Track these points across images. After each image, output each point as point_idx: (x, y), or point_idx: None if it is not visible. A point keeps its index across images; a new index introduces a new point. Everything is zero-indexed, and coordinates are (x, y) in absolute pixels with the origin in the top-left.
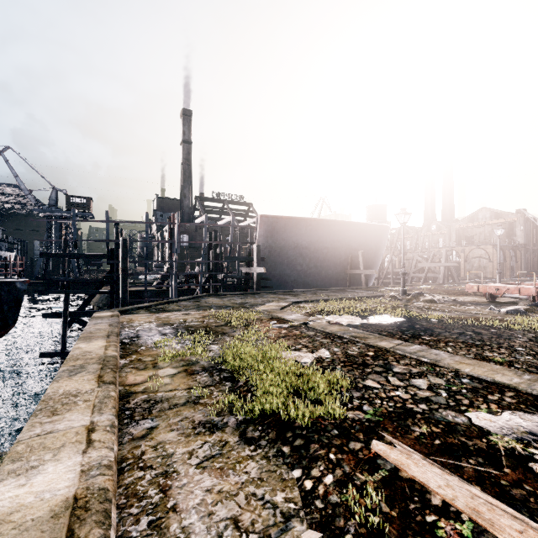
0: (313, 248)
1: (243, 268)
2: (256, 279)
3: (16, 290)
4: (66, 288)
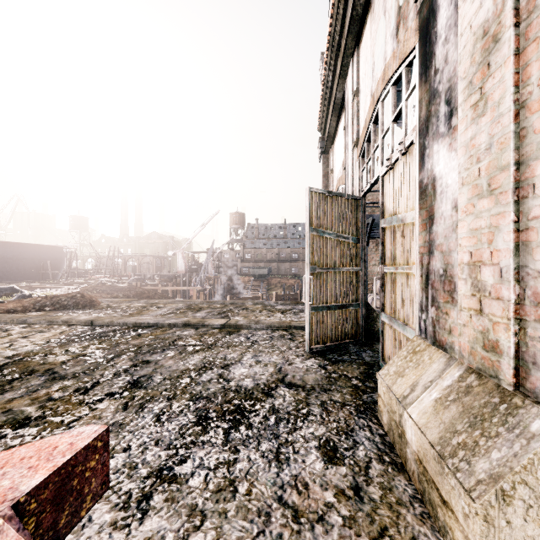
0: (15, 258)
1: None
2: None
3: None
4: None
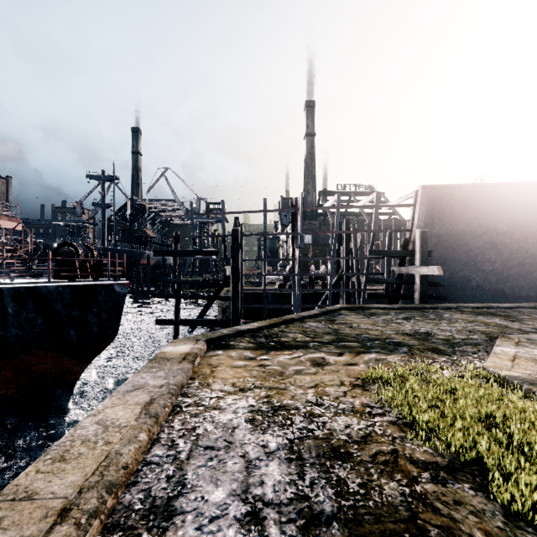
0: (517, 233)
1: (393, 267)
2: (420, 285)
3: (115, 294)
4: (177, 291)
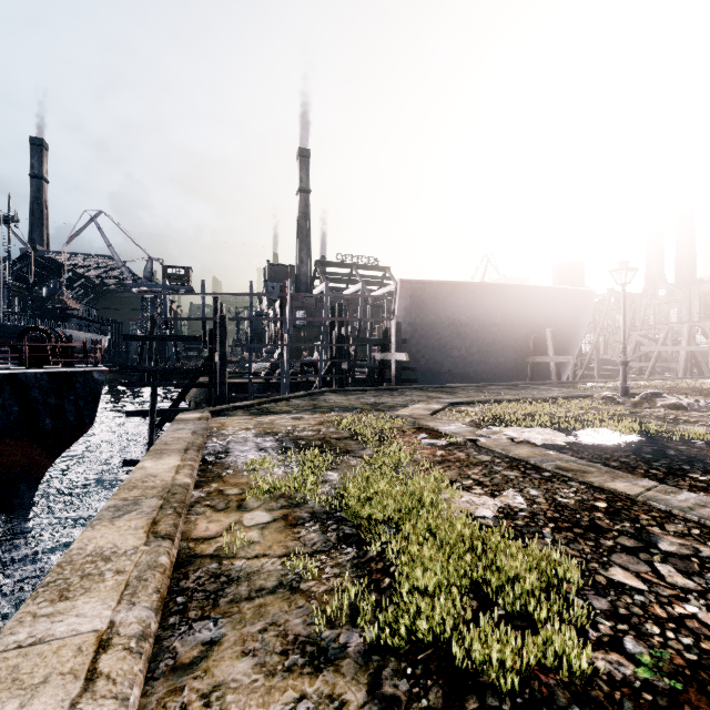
0: (476, 325)
1: (376, 354)
2: (395, 369)
3: (93, 381)
4: (154, 380)
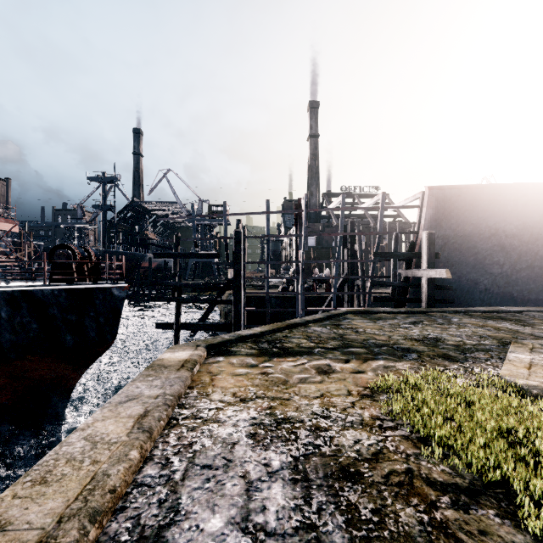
0: (527, 235)
1: (399, 270)
2: (427, 288)
3: (113, 298)
4: (177, 295)
